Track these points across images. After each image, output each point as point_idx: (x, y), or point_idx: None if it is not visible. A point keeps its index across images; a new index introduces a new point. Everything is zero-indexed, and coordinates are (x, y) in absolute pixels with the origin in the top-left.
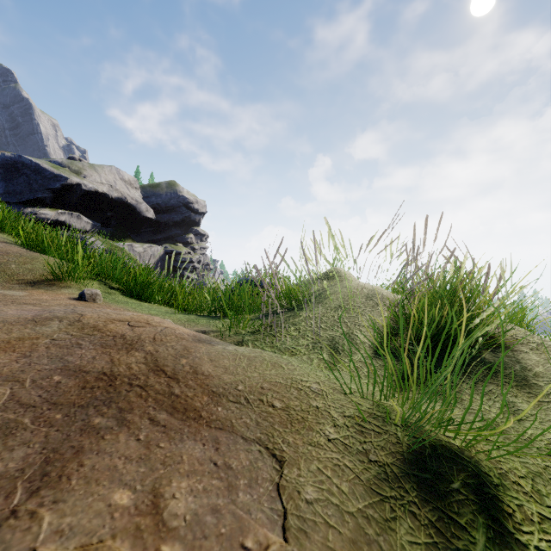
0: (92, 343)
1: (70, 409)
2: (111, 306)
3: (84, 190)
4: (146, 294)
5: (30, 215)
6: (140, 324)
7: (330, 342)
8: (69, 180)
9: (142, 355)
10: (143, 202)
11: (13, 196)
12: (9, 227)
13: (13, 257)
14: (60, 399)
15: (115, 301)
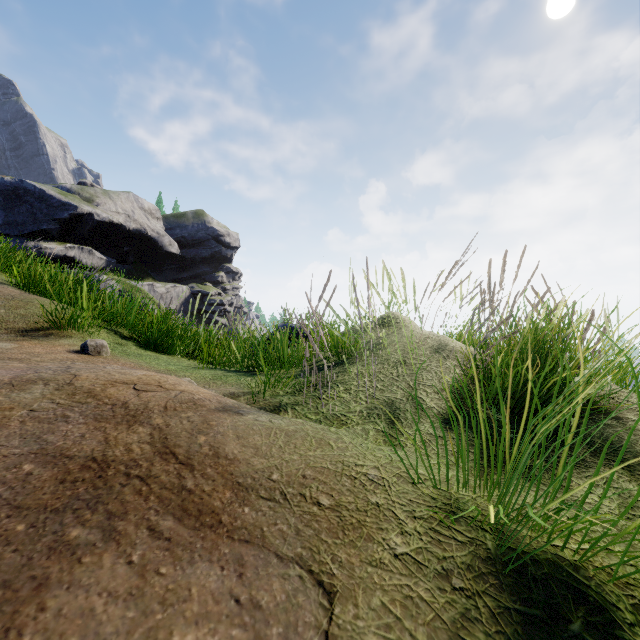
0: (83, 414)
1: (38, 515)
2: (120, 360)
3: (97, 221)
4: (165, 344)
5: (29, 250)
6: (149, 387)
7: (389, 407)
8: (79, 209)
9: (147, 432)
10: (165, 235)
11: (13, 228)
12: (3, 264)
13: (3, 301)
14: (27, 500)
15: (126, 354)
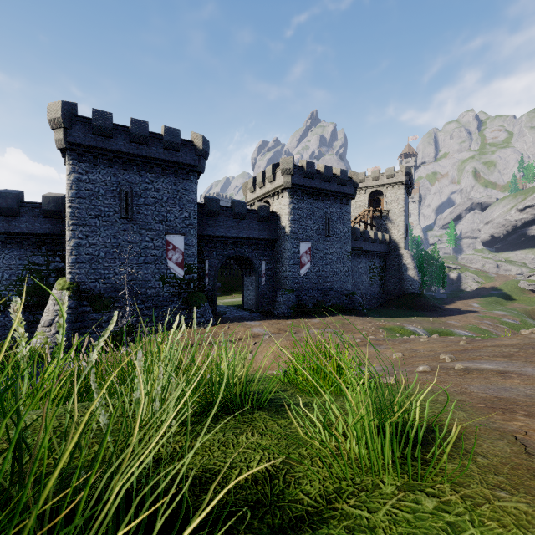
0: None
1: None
2: None
3: None
4: None
5: None
6: None
7: None
8: None
9: None
10: None
11: None
12: None
13: None
14: None
15: None
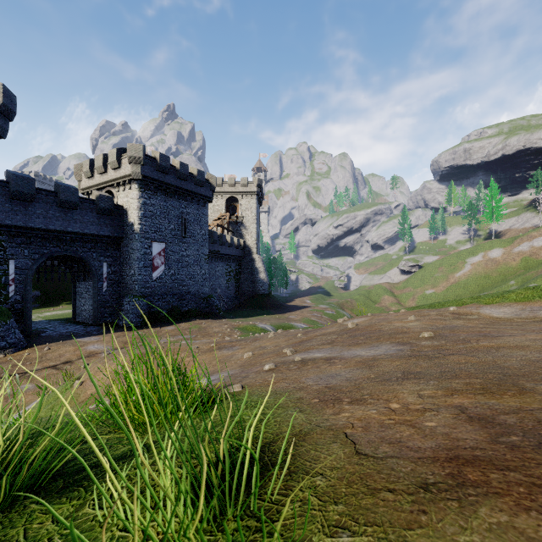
0: None
1: None
2: None
3: None
4: None
5: None
6: None
7: None
8: None
9: None
10: None
11: None
12: None
13: None
14: None
15: None
